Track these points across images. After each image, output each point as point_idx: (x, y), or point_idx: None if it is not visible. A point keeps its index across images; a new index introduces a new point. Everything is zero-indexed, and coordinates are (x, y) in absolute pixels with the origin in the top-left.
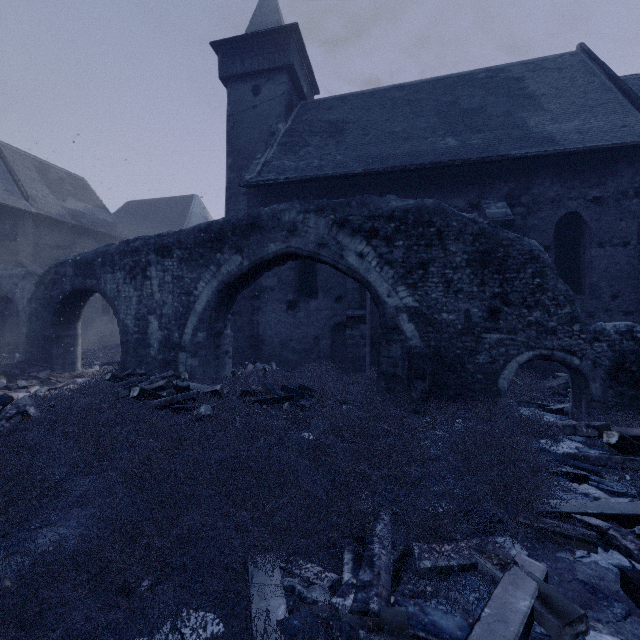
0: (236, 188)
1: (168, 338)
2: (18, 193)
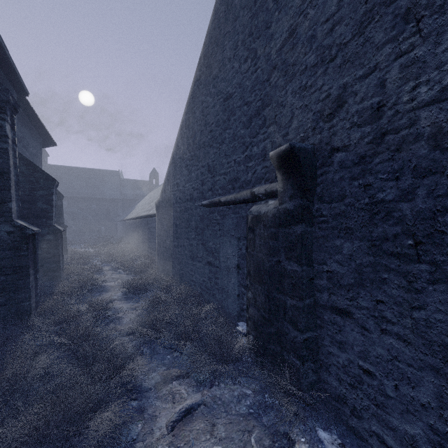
0: None
1: None
2: None
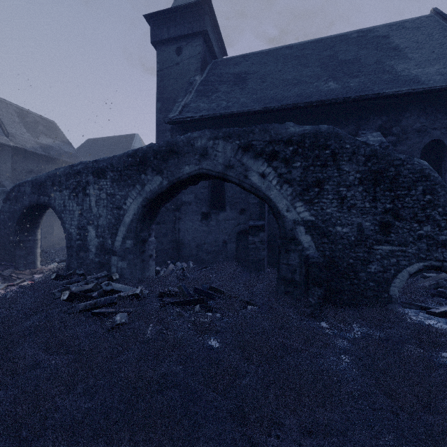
0: (163, 126)
1: (103, 244)
2: (0, 131)
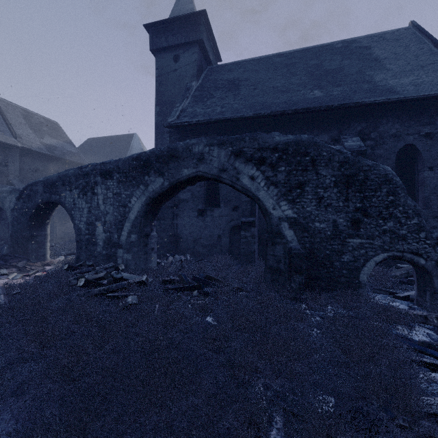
0: (162, 128)
1: (110, 238)
2: (9, 133)
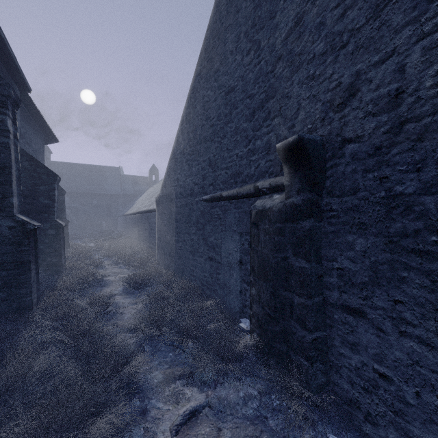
0: None
1: None
2: None
